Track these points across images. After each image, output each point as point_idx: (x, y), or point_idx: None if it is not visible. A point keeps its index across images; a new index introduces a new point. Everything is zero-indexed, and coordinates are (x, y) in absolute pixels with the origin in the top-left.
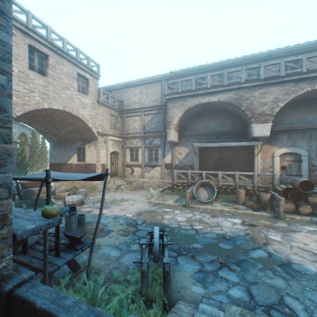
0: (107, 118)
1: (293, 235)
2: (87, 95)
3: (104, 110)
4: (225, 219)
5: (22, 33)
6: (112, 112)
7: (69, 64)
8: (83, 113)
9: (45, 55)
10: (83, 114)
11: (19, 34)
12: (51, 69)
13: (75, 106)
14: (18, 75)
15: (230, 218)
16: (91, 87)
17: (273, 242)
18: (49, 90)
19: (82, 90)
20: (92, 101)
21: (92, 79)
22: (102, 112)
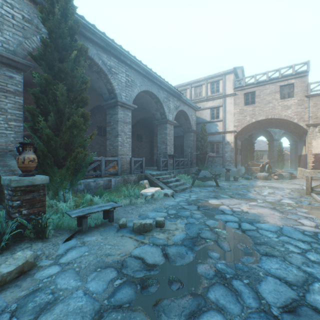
0: None
1: (268, 210)
2: (293, 96)
3: (318, 100)
4: (285, 199)
5: (240, 91)
6: None
7: (270, 86)
8: (285, 114)
9: (253, 92)
10: (285, 115)
11: (239, 93)
12: (256, 98)
13: (276, 112)
14: (239, 112)
15: (290, 200)
16: (297, 88)
17: (242, 201)
18: (255, 111)
19: (288, 95)
20: (297, 100)
21: (298, 80)
22: (315, 103)
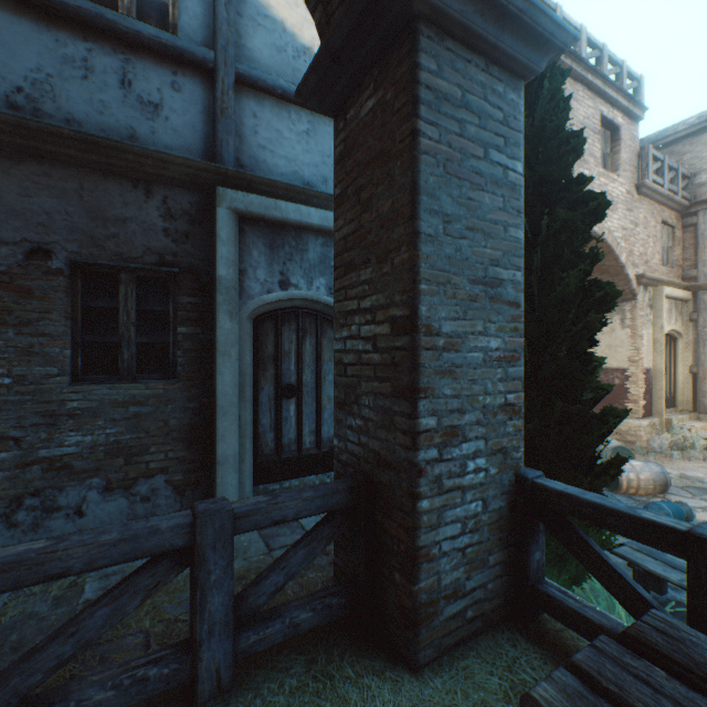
0: (653, 234)
1: None
2: (613, 174)
3: (647, 211)
4: None
5: None
6: (662, 214)
7: (584, 96)
8: (609, 226)
9: None
10: (609, 229)
11: None
12: None
13: None
14: None
15: None
16: (624, 148)
17: None
18: None
19: (602, 164)
20: (624, 189)
21: (625, 124)
22: (644, 217)
